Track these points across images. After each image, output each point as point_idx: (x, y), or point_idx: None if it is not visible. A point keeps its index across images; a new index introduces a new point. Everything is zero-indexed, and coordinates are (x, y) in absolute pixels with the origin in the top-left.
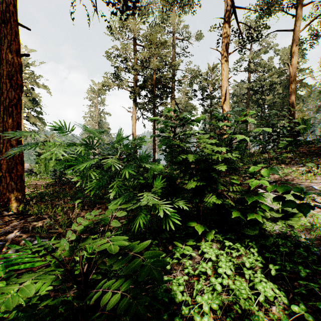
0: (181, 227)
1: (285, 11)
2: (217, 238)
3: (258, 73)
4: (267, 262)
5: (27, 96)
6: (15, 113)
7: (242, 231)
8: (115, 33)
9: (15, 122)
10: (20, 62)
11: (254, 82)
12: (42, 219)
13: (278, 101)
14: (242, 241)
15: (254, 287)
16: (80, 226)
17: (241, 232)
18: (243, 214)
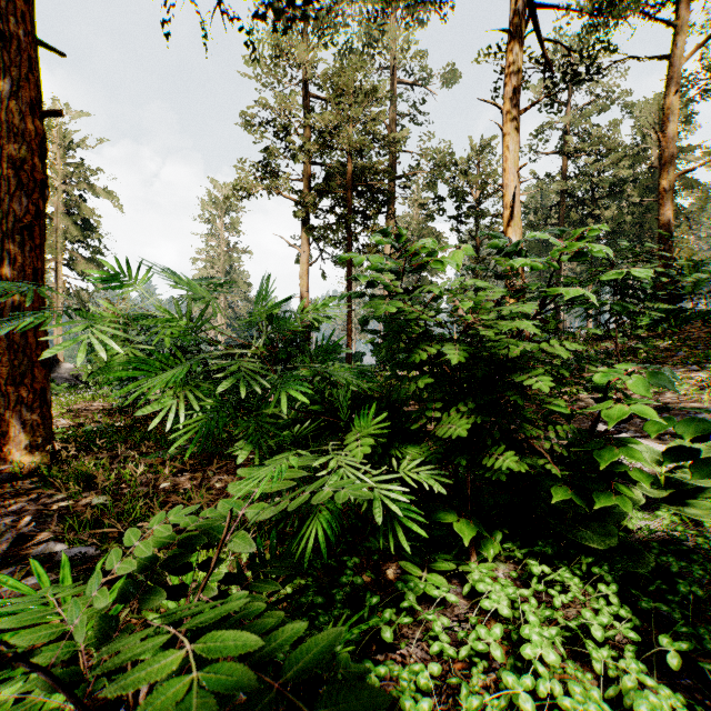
0: (419, 525)
1: (649, 14)
2: (510, 552)
3: (585, 159)
4: (642, 621)
5: (71, 215)
6: (30, 247)
7: (572, 536)
8: (262, 71)
9: (30, 267)
10: (41, 131)
11: (574, 178)
12: (88, 495)
13: (631, 221)
14: (570, 558)
15: (623, 701)
16: (129, 560)
17: (568, 538)
18: (582, 498)
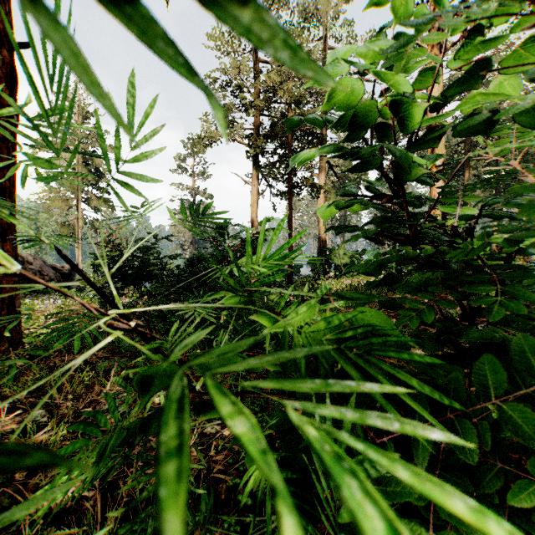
0: None
1: None
2: None
3: None
4: None
5: (87, 165)
6: None
7: None
8: (222, 44)
9: None
10: (9, 60)
11: None
12: (31, 407)
13: (533, 152)
14: None
15: None
16: None
17: None
18: None
